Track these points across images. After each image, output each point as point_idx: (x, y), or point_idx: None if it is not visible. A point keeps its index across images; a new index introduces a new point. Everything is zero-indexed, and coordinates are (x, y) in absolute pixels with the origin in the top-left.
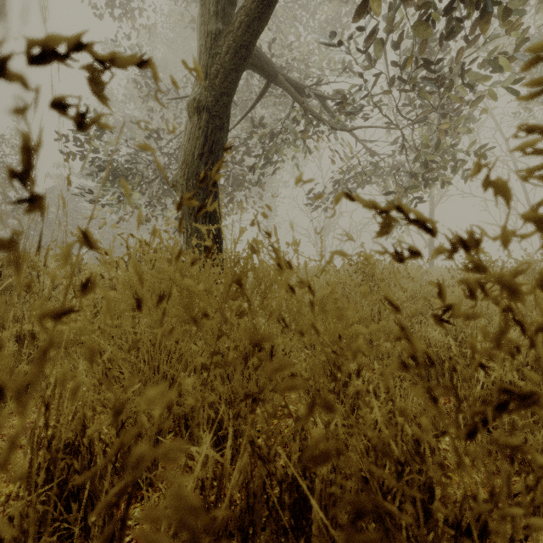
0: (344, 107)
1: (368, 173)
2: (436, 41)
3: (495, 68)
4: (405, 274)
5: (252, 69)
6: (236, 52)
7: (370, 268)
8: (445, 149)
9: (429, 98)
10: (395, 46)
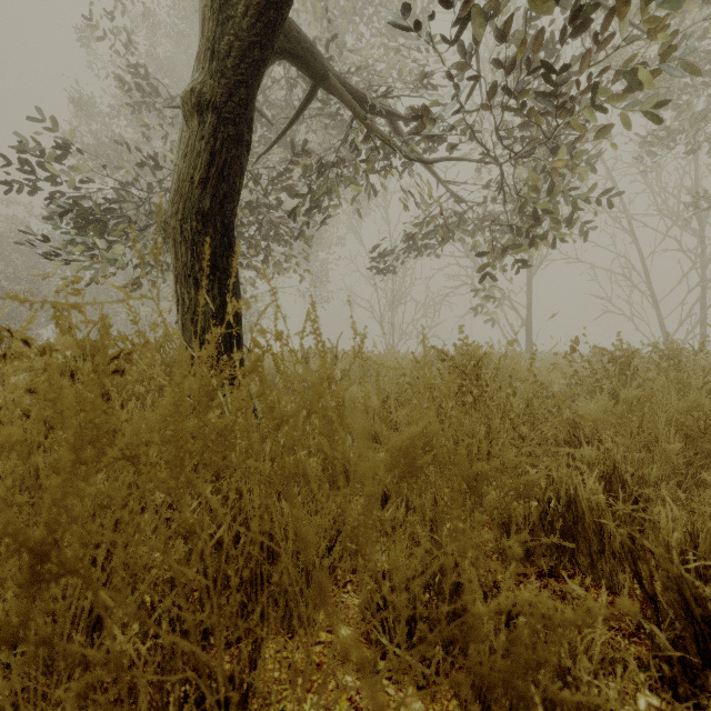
0: (423, 127)
1: (452, 226)
2: (545, 48)
3: (632, 81)
4: (510, 368)
5: (289, 60)
6: (260, 16)
7: (473, 366)
8: (557, 196)
9: (541, 122)
10: (498, 39)
